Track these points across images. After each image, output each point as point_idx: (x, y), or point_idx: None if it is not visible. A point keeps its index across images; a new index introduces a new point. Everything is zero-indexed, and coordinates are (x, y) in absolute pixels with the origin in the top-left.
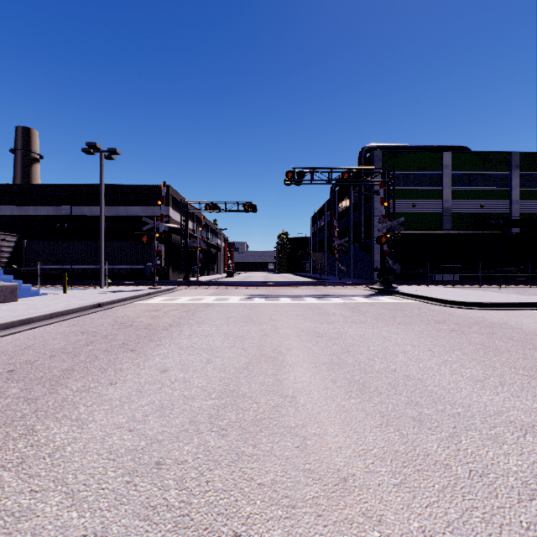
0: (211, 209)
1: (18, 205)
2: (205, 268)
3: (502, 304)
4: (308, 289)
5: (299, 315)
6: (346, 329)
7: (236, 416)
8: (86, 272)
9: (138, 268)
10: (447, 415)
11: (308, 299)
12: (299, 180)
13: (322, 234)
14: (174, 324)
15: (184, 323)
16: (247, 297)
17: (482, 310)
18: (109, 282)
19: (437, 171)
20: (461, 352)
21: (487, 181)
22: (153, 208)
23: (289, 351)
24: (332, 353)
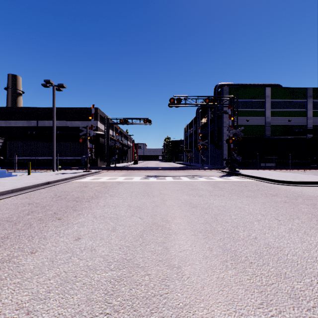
0: (123, 122)
1: (4, 120)
2: (120, 158)
3: (311, 182)
4: (183, 172)
5: (179, 190)
6: (211, 201)
7: (129, 292)
8: (46, 161)
9: (78, 158)
10: (317, 291)
11: (184, 179)
12: (177, 104)
13: (191, 138)
14: (94, 197)
15: (101, 196)
16: (145, 177)
17: (298, 186)
18: (60, 167)
19: (262, 99)
20: (299, 221)
21: (293, 105)
22: (87, 122)
23: (173, 220)
24: (205, 222)
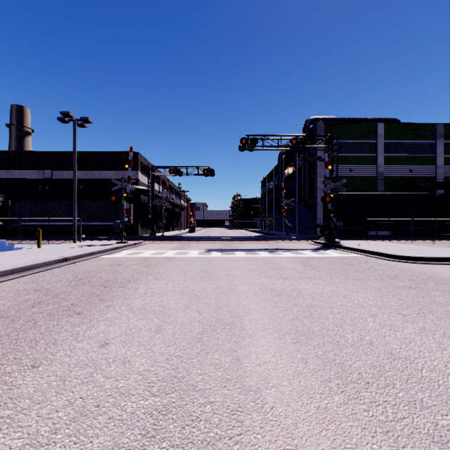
0: (175, 173)
1: (5, 169)
2: (170, 224)
3: (444, 258)
4: (260, 244)
5: (254, 270)
6: (302, 286)
7: (180, 433)
8: (64, 228)
9: (109, 224)
10: None
11: (261, 253)
12: (252, 146)
13: (271, 195)
14: (131, 280)
15: (141, 279)
16: (205, 251)
17: (427, 264)
18: (83, 237)
19: (372, 140)
20: (434, 316)
21: (415, 149)
22: (123, 172)
23: (247, 315)
24: (295, 317)
